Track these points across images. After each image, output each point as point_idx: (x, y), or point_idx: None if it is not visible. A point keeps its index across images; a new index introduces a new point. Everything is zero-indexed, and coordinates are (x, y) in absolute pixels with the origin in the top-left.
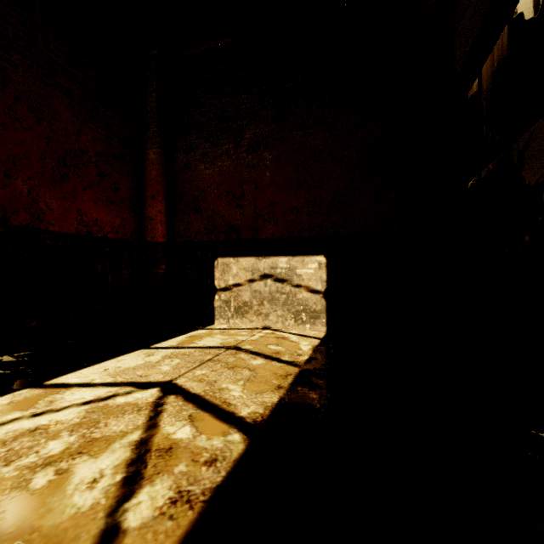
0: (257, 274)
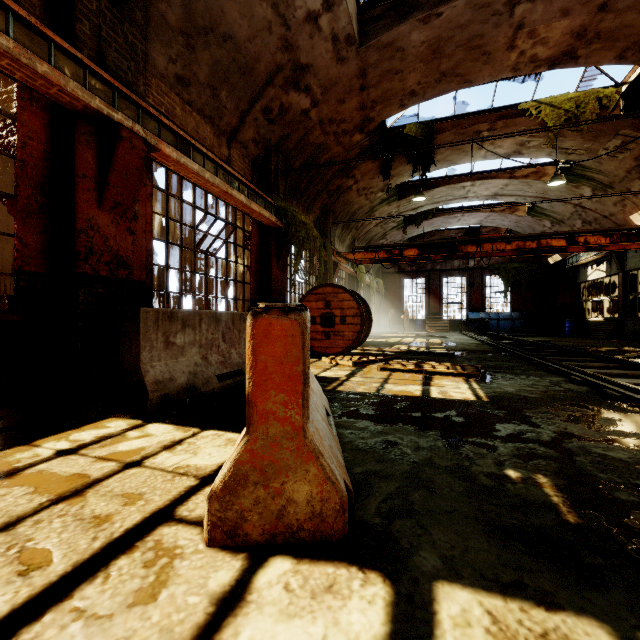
0: None
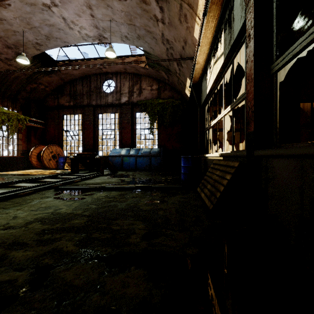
0: None
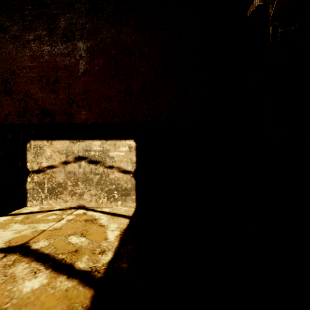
0: (71, 156)
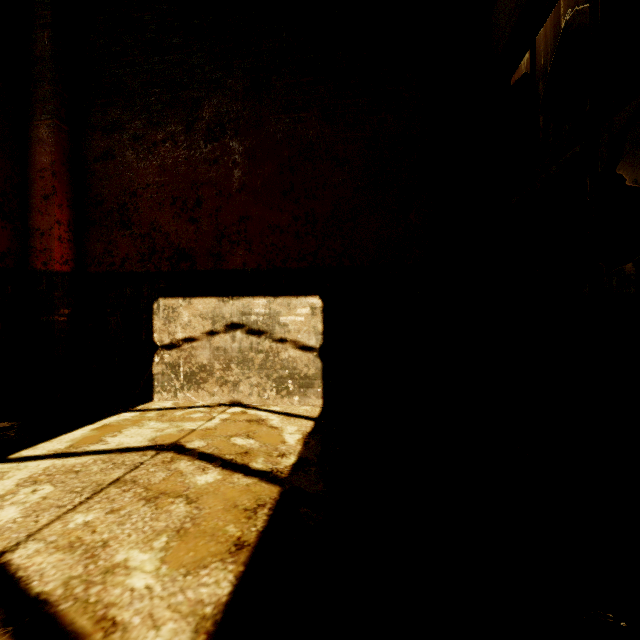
0: (220, 323)
